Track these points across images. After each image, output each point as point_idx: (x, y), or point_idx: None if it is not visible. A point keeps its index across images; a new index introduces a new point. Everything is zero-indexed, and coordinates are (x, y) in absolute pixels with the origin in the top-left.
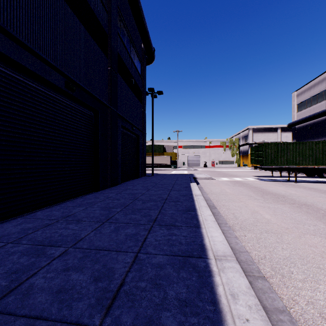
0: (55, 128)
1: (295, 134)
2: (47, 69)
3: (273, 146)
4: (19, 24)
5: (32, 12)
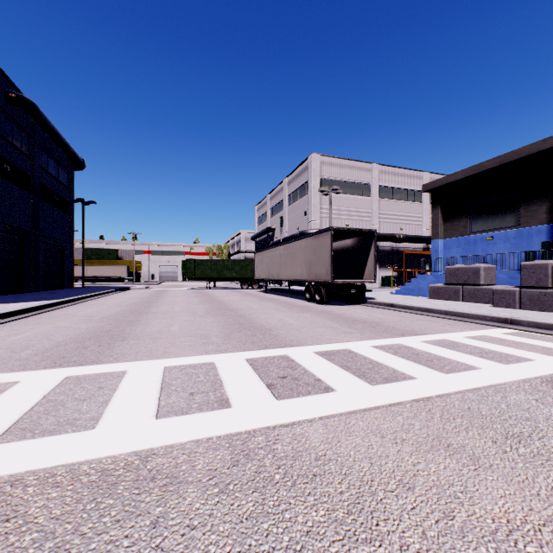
0: None
1: (256, 247)
2: None
3: (193, 261)
4: None
5: None
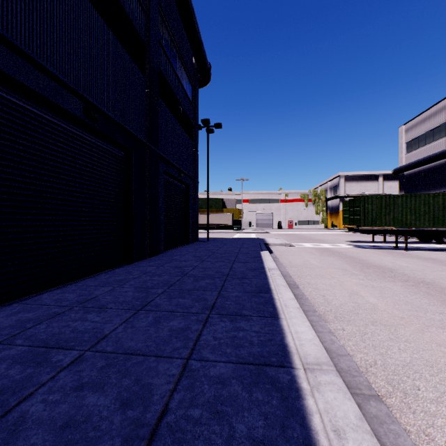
0: (70, 174)
1: (403, 183)
2: (58, 89)
3: (374, 200)
4: (15, 22)
5: (36, 7)
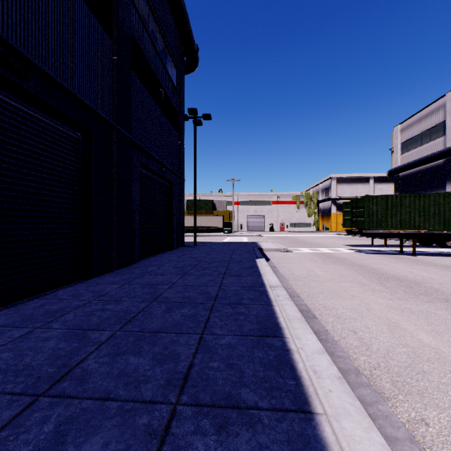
0: None
1: (399, 185)
2: None
3: (380, 200)
4: None
5: None
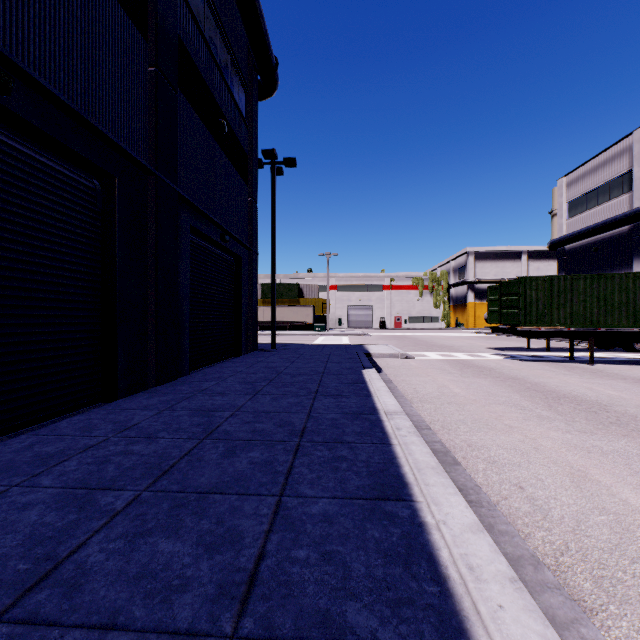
0: None
1: (564, 262)
2: None
3: (541, 283)
4: None
5: None
